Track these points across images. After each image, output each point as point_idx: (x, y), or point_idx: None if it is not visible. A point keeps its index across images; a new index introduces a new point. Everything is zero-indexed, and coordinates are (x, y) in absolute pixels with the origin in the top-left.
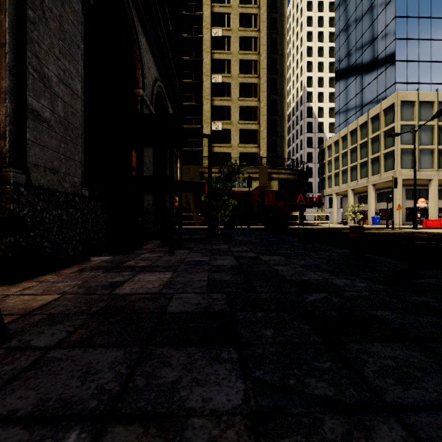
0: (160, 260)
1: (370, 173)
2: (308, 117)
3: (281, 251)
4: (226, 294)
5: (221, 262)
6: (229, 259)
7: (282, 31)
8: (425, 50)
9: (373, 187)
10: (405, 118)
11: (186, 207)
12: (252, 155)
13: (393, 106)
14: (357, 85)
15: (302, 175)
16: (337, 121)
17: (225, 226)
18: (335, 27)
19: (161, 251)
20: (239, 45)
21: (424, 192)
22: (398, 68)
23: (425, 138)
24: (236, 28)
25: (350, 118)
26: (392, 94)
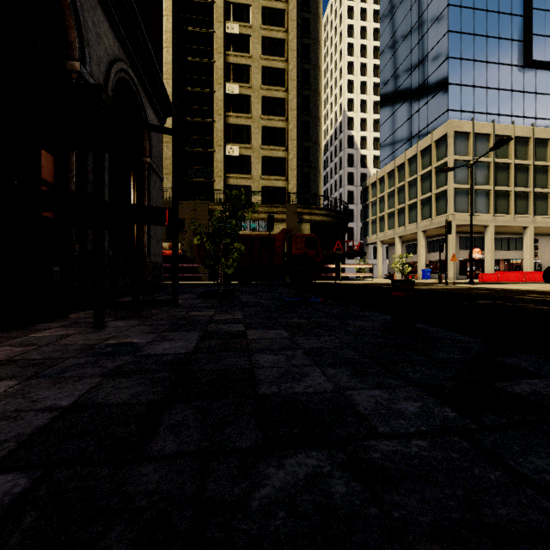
0: (53, 343)
1: (420, 216)
2: (349, 147)
3: (291, 319)
4: (34, 478)
5: (164, 347)
6: (189, 338)
7: (316, 36)
8: (481, 73)
9: (423, 234)
10: (459, 152)
11: (191, 256)
12: (278, 190)
13: (445, 137)
14: (405, 111)
15: (340, 217)
16: (382, 153)
17: (239, 281)
18: (381, 40)
19: (86, 324)
20: (261, 48)
21: (479, 241)
22: (451, 93)
23: (481, 177)
24: (258, 25)
25: (397, 150)
26: (445, 122)
